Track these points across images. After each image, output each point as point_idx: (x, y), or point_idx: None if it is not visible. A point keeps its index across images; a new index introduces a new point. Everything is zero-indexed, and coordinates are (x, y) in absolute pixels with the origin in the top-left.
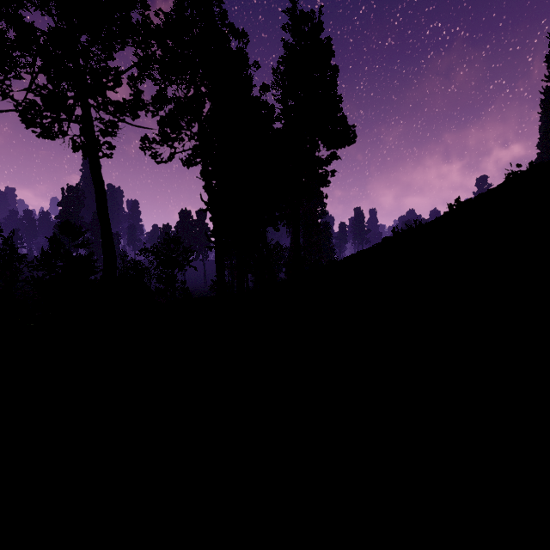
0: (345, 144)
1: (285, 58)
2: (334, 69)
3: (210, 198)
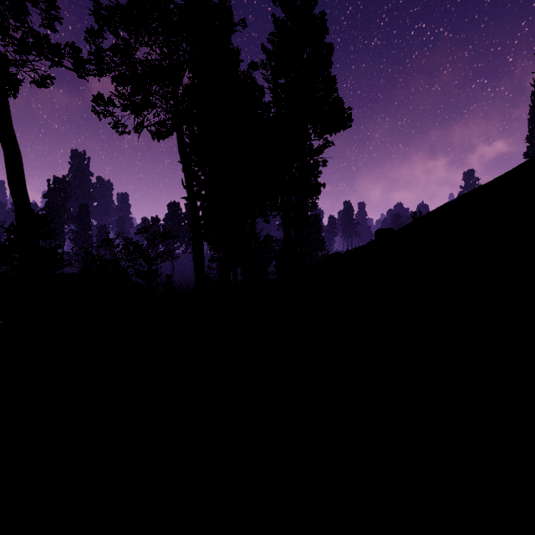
0: (340, 128)
1: (276, 33)
2: (329, 46)
3: (187, 179)
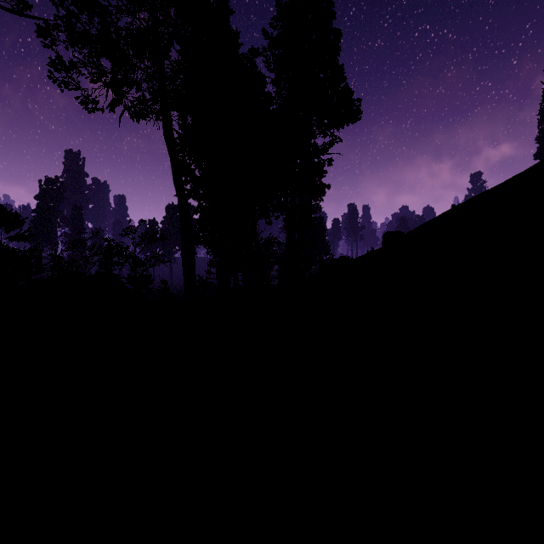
0: (349, 121)
1: (279, 16)
2: (336, 32)
3: (174, 169)
